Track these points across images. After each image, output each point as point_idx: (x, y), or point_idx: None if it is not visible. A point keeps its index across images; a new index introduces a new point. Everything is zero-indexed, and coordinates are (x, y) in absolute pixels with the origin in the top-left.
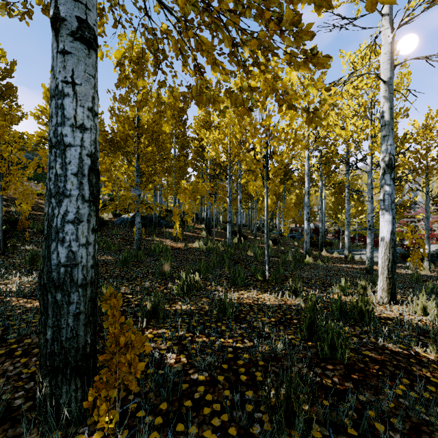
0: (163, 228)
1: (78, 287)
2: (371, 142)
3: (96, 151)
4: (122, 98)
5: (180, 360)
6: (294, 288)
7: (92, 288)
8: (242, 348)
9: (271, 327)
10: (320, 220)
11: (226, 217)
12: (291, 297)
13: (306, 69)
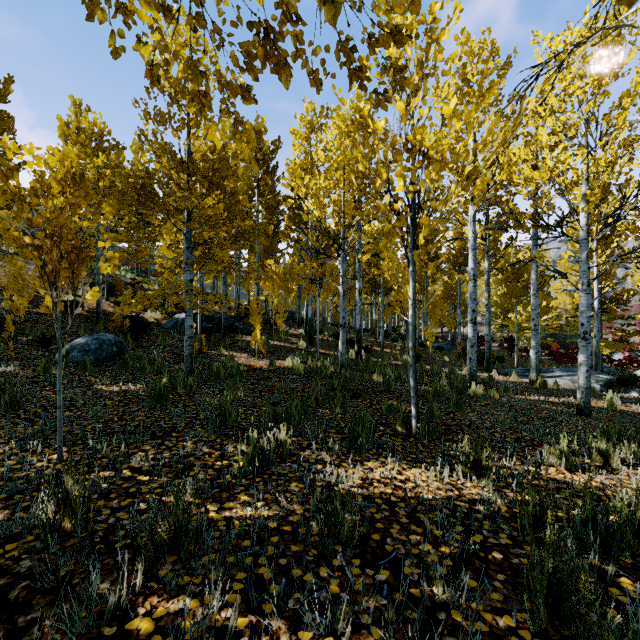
0: (239, 335)
1: None
2: (586, 189)
3: None
4: (160, 113)
5: None
6: (474, 459)
7: None
8: None
9: (452, 591)
10: (486, 321)
11: (336, 318)
12: (468, 478)
13: None
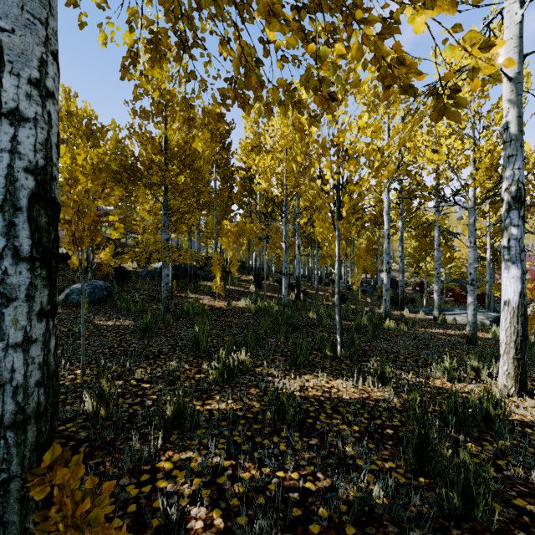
0: (201, 281)
1: (4, 430)
2: (474, 169)
3: (50, 164)
4: (144, 111)
5: (212, 522)
6: (380, 372)
7: (39, 424)
8: (315, 491)
9: (357, 448)
10: (400, 270)
11: (279, 266)
12: (376, 386)
13: (448, 6)
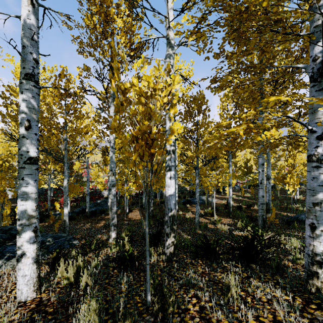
0: None
1: None
2: None
3: None
4: None
5: None
6: None
7: None
8: None
9: None
10: None
11: None
12: None
13: None
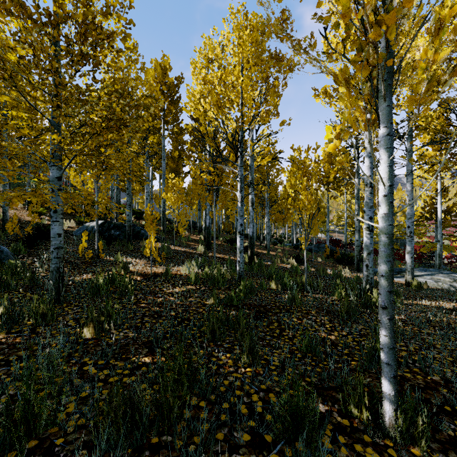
0: (143, 242)
1: None
2: None
3: None
4: None
5: None
6: None
7: None
8: None
9: None
10: (357, 229)
11: (228, 227)
12: None
13: None
